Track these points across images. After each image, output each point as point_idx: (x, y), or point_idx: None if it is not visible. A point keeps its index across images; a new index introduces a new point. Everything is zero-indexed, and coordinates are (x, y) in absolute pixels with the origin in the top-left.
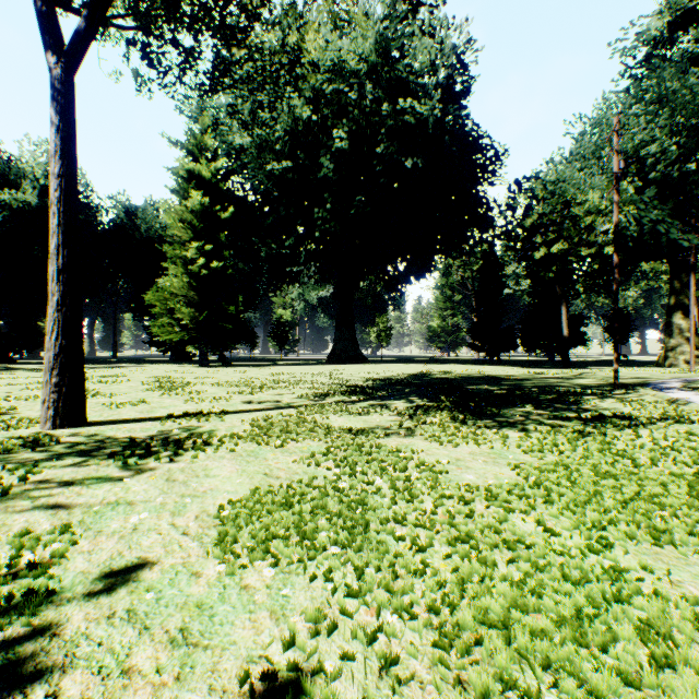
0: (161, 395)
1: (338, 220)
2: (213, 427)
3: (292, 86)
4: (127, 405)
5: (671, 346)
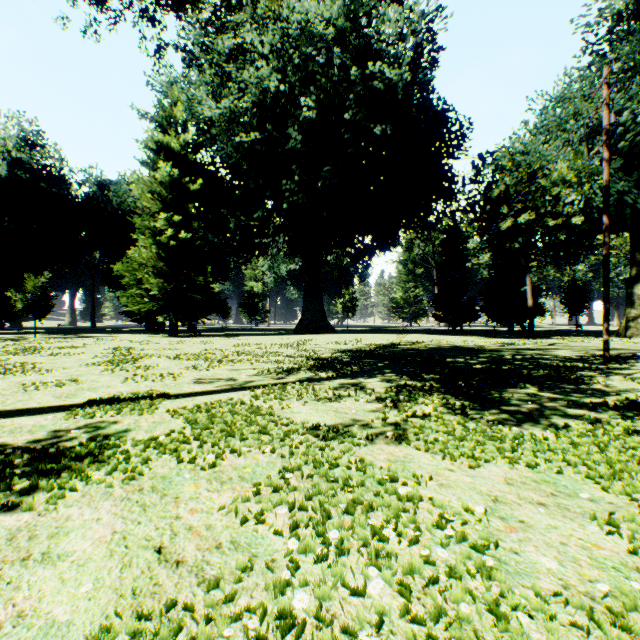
0: (102, 372)
1: (305, 192)
2: (132, 423)
3: (259, 57)
4: (50, 386)
5: (632, 317)
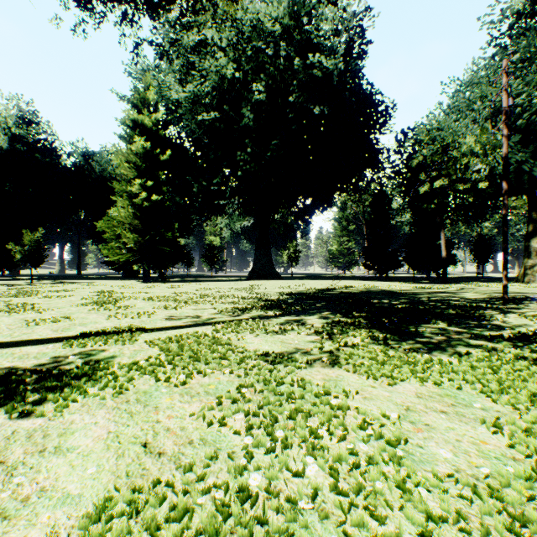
0: (89, 310)
1: (256, 161)
2: (117, 351)
3: (218, 49)
4: (48, 322)
5: (529, 265)
